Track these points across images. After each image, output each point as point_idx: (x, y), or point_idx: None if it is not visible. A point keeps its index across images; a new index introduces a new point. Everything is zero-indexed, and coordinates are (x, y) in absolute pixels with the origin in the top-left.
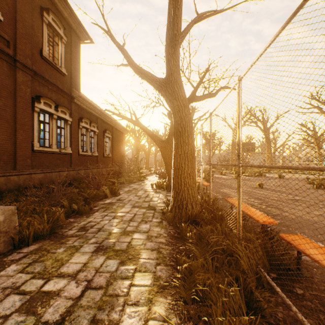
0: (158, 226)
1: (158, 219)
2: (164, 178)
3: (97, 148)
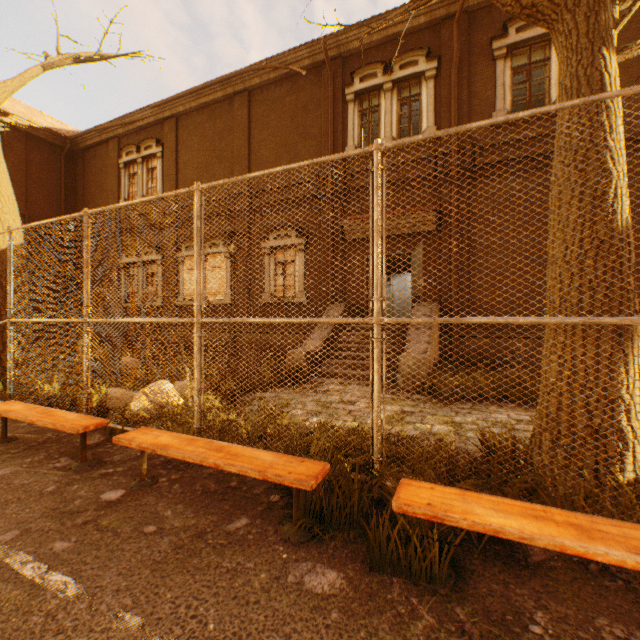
0: None
1: None
2: None
3: None
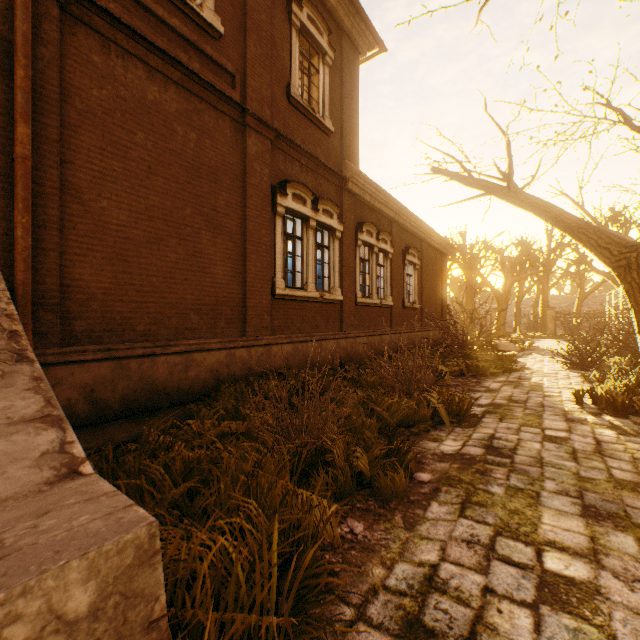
0: None
1: None
2: (587, 368)
3: (391, 288)
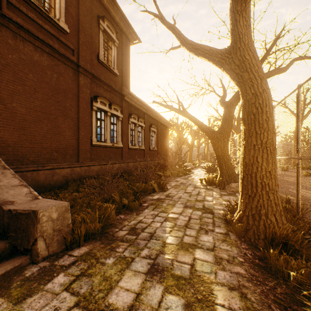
0: (224, 241)
1: (221, 228)
2: (212, 172)
3: (144, 141)
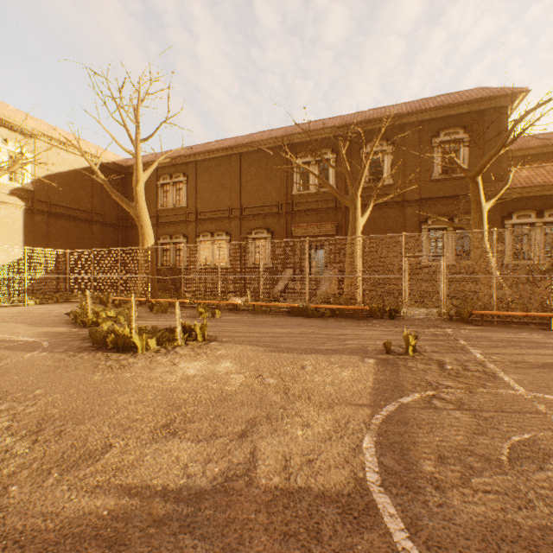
0: None
1: None
2: None
3: None
